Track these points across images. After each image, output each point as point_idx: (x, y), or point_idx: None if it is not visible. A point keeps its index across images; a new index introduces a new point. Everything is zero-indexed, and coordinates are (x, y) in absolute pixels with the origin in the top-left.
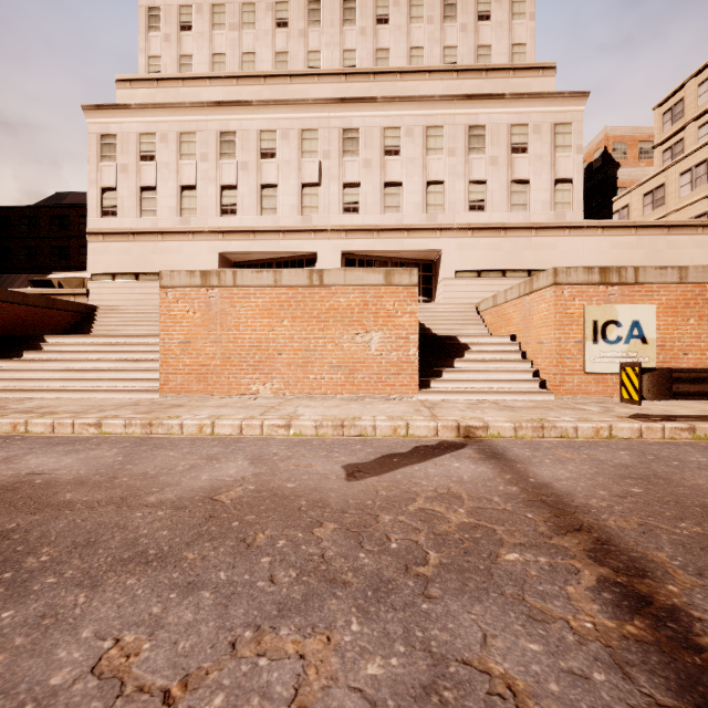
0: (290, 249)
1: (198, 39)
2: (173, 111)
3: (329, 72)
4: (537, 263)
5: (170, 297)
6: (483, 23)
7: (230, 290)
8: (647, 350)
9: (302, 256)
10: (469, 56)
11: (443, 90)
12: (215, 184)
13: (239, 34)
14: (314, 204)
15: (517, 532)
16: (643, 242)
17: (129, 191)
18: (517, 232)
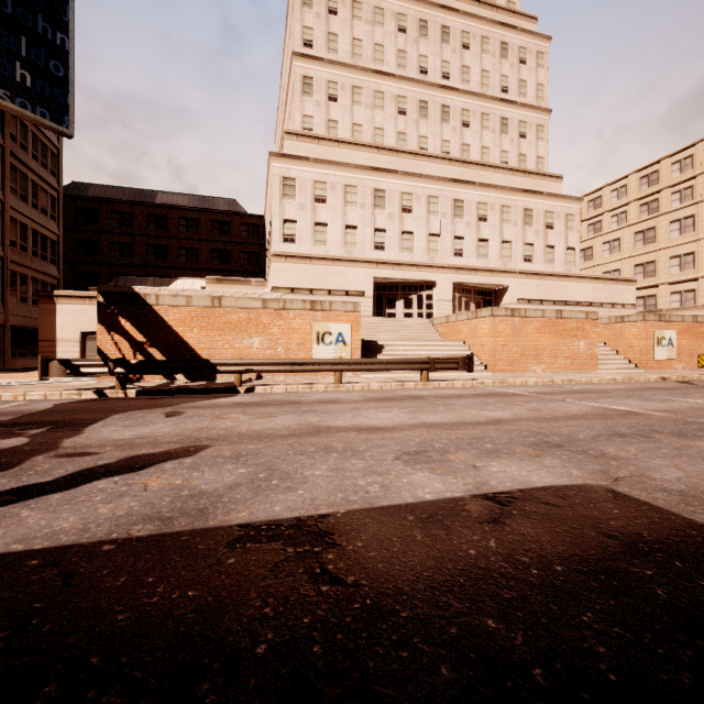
0: (421, 278)
1: (342, 110)
2: (341, 168)
3: (439, 156)
4: (558, 297)
5: (497, 321)
6: (522, 140)
7: (523, 319)
8: (673, 350)
9: (422, 282)
10: (515, 160)
11: (505, 180)
12: (370, 226)
13: (372, 113)
14: (436, 248)
15: None
16: (606, 288)
17: (306, 225)
18: (548, 277)
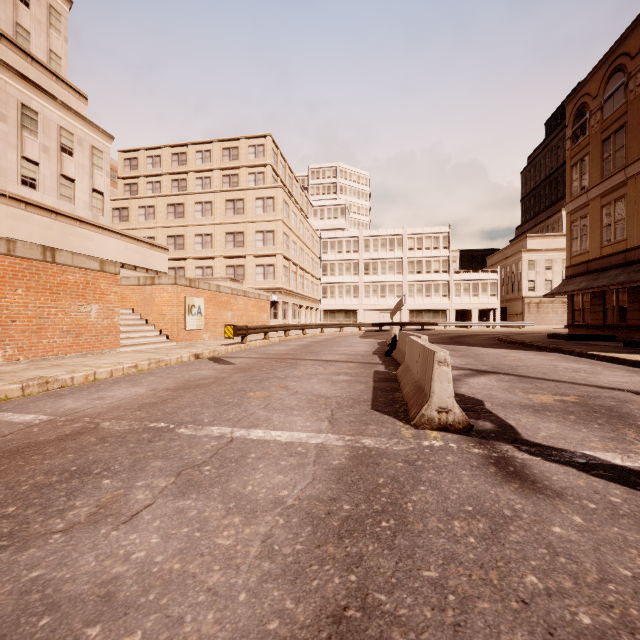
0: None
1: None
2: None
3: None
4: (80, 249)
5: None
6: (23, 6)
7: None
8: (202, 319)
9: None
10: (8, 25)
11: None
12: None
13: None
14: None
15: (281, 360)
16: (140, 250)
17: None
18: (66, 219)
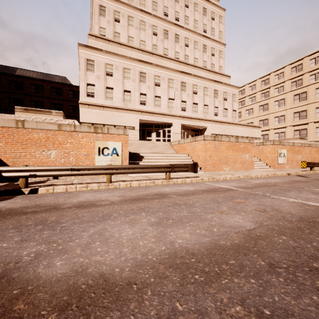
0: (165, 121)
1: (122, 27)
2: (121, 58)
3: (173, 59)
4: (229, 133)
5: (206, 143)
6: (213, 57)
7: (220, 142)
8: (285, 159)
9: (165, 123)
10: (209, 66)
11: (205, 75)
12: (138, 92)
13: (139, 32)
14: (172, 106)
15: None
16: (249, 130)
17: (101, 88)
18: (225, 124)
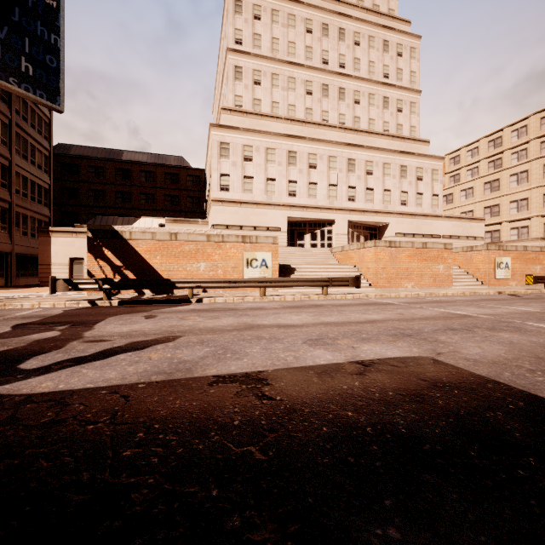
0: (323, 217)
1: (264, 91)
2: (263, 135)
3: (337, 126)
4: (426, 231)
5: (379, 250)
6: (399, 113)
7: (398, 248)
8: (509, 271)
9: (324, 221)
10: (394, 128)
11: (386, 144)
12: (285, 179)
13: (287, 94)
14: (334, 195)
15: None
16: (462, 225)
17: (237, 178)
18: (419, 217)
